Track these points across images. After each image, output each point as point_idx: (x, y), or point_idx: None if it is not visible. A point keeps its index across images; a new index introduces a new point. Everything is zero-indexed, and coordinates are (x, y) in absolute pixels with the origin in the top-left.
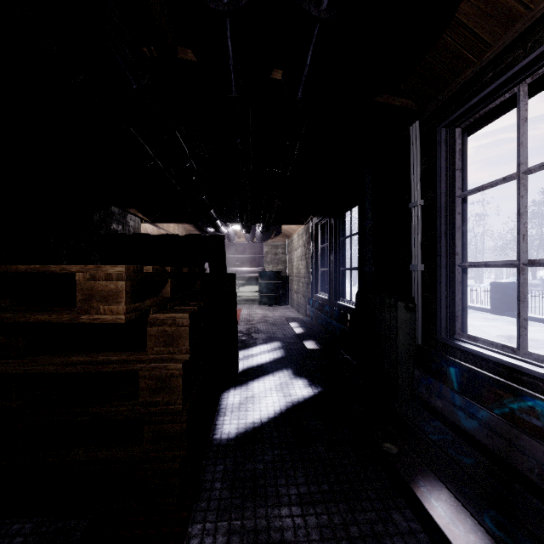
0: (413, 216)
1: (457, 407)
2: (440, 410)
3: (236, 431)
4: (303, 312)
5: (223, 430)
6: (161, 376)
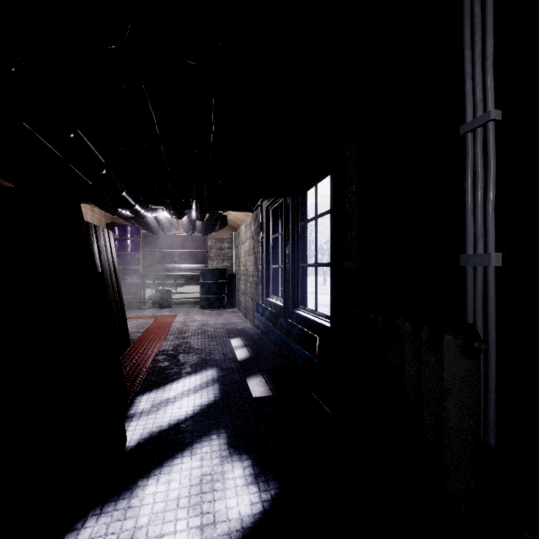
0: (470, 151)
1: None
2: None
3: None
4: (251, 318)
5: None
6: None
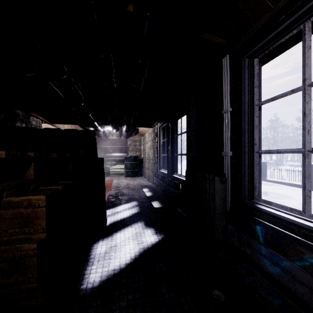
0: (224, 119)
1: (263, 256)
2: (249, 256)
3: (100, 279)
4: (151, 181)
5: (89, 279)
6: (14, 258)
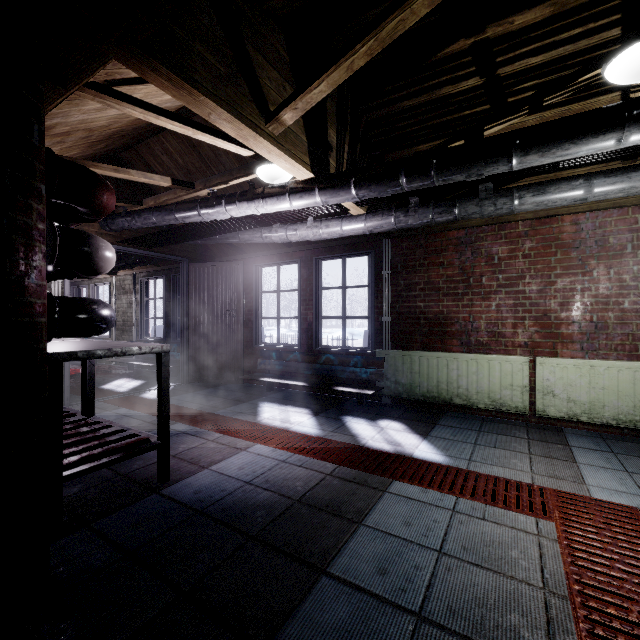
0: None
1: None
2: None
3: None
4: None
5: None
6: None
